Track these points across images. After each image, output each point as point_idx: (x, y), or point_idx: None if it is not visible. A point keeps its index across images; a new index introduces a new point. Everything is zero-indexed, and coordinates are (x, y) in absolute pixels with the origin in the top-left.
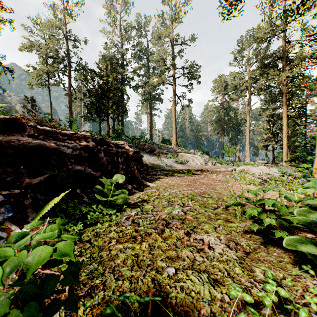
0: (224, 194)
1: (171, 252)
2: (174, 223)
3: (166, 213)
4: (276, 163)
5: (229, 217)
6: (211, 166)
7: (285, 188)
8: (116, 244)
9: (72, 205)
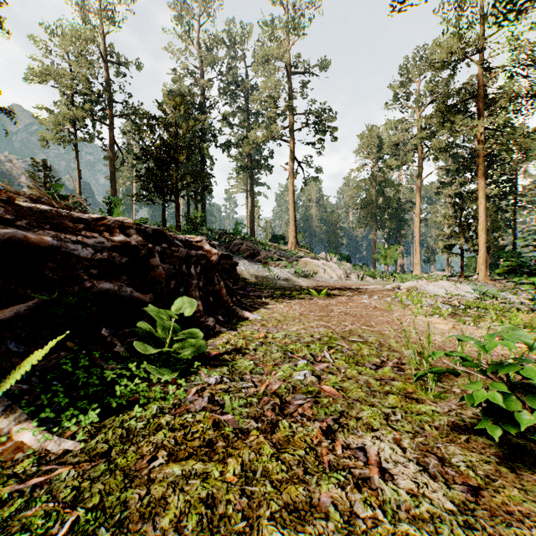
0: (390, 336)
1: (295, 491)
2: (298, 402)
3: (281, 379)
4: (466, 276)
5: (410, 388)
6: (357, 282)
7: (500, 323)
8: (167, 465)
9: (85, 363)
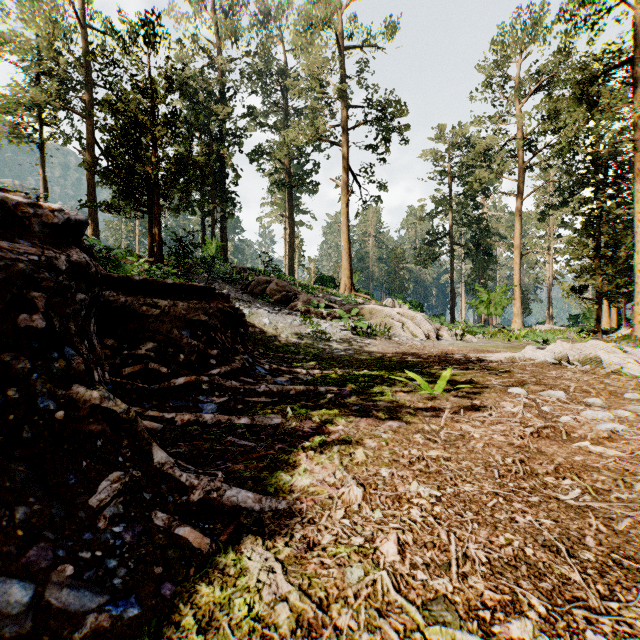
0: None
1: None
2: None
3: None
4: (602, 332)
5: None
6: (455, 342)
7: None
8: None
9: None
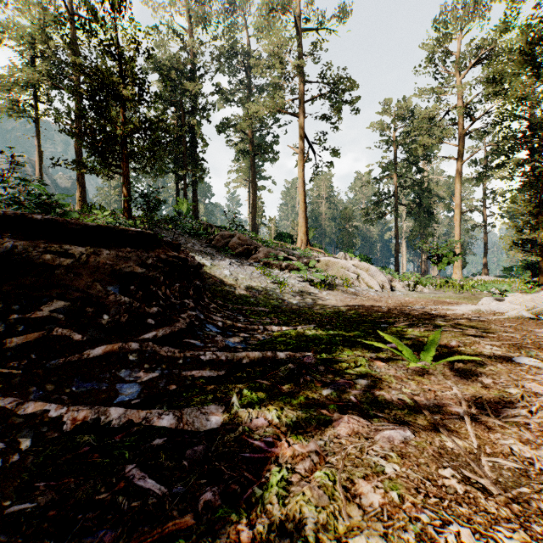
0: None
1: None
2: None
3: None
4: None
5: None
6: (409, 293)
7: None
8: None
9: None
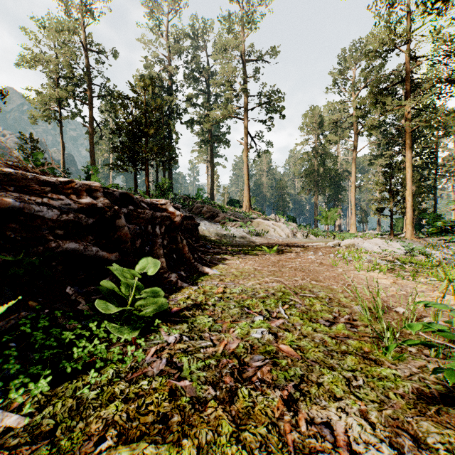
0: (338, 291)
1: None
2: (256, 364)
3: (238, 337)
4: (395, 235)
5: (366, 347)
6: (302, 239)
7: (437, 278)
8: (116, 447)
9: (44, 324)
